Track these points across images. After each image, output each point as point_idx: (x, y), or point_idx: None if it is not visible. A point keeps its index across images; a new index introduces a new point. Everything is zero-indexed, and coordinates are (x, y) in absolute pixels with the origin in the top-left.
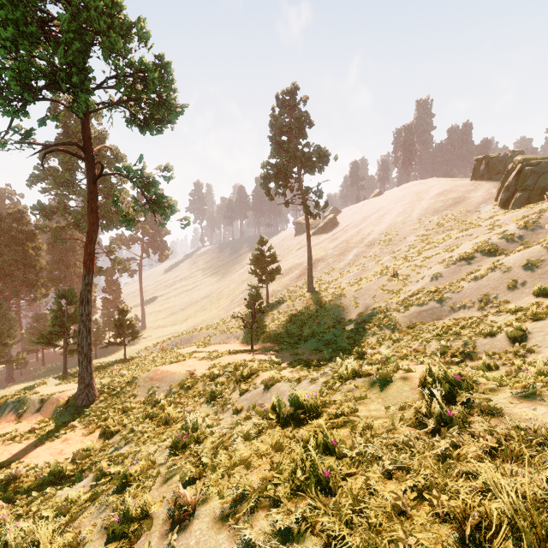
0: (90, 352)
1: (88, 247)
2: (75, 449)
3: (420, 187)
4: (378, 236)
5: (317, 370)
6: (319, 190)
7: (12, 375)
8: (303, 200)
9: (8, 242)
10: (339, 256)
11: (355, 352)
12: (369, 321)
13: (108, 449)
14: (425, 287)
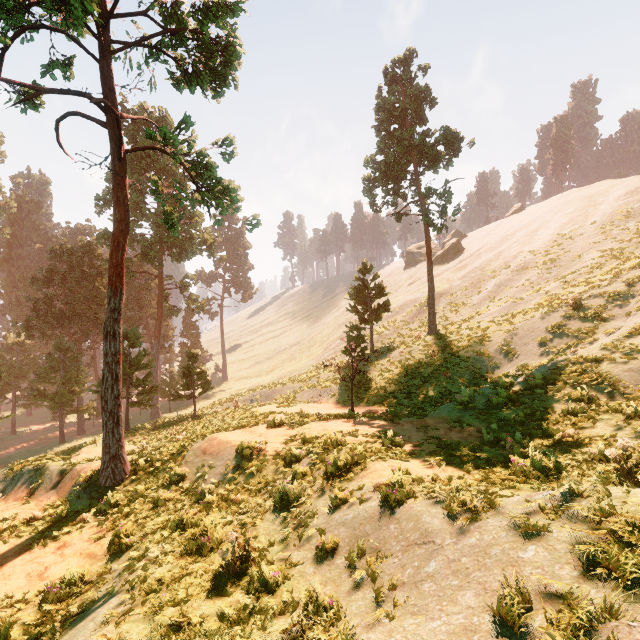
0: (117, 408)
1: (114, 256)
2: (65, 569)
3: (591, 190)
4: (531, 257)
5: (481, 467)
6: (446, 191)
7: (83, 426)
8: (422, 207)
9: (80, 278)
10: (471, 288)
11: (541, 431)
12: (552, 377)
13: (100, 587)
14: None
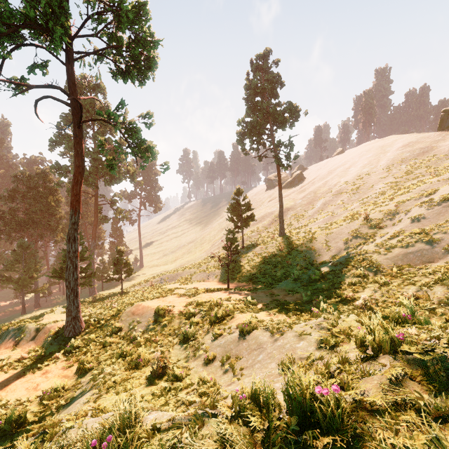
0: (76, 287)
1: (74, 189)
2: (50, 384)
3: (383, 142)
4: (344, 186)
5: (297, 314)
6: (290, 143)
7: (38, 302)
8: (275, 153)
9: (36, 196)
10: (307, 205)
11: (336, 295)
12: (346, 263)
13: (76, 390)
14: (405, 229)
